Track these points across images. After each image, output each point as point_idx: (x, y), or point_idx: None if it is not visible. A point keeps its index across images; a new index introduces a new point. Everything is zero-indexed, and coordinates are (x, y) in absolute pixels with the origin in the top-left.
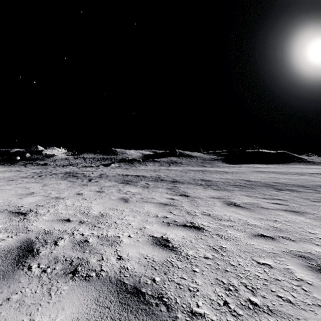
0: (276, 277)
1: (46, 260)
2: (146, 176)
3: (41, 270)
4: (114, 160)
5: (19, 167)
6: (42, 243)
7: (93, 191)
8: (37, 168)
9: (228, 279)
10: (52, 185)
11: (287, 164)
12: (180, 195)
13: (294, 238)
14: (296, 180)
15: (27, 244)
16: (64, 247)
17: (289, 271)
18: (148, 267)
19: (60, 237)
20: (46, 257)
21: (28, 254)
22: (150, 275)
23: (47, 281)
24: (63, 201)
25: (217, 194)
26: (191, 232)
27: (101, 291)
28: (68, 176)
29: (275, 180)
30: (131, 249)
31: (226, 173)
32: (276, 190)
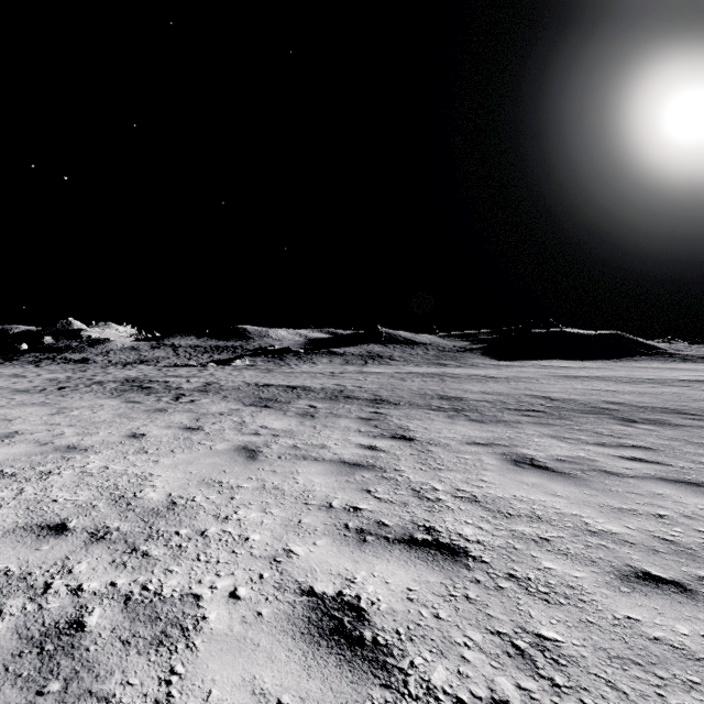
0: None
1: None
2: (311, 387)
3: None
4: (242, 352)
5: (23, 368)
6: None
7: (174, 428)
8: (64, 370)
9: None
10: (79, 411)
11: (623, 360)
12: (393, 438)
13: None
14: (657, 398)
15: None
16: None
17: None
18: None
19: None
20: None
21: None
22: None
23: None
24: (81, 458)
25: (482, 435)
26: (433, 569)
27: None
28: (130, 388)
29: (610, 396)
30: (227, 665)
31: (494, 381)
32: (620, 423)
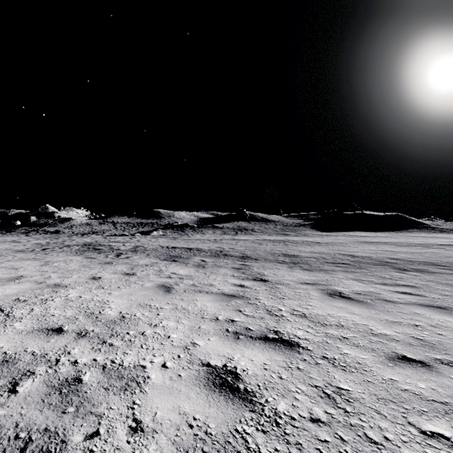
0: None
1: None
2: (202, 249)
3: None
4: (157, 226)
5: (18, 236)
6: None
7: (118, 274)
8: (44, 238)
9: None
10: (58, 263)
11: (402, 231)
12: (254, 280)
13: None
14: (422, 255)
15: None
16: (28, 397)
17: None
18: None
19: (28, 371)
20: None
21: None
22: None
23: None
24: (64, 291)
25: (310, 278)
26: (278, 353)
27: None
28: (87, 249)
29: (392, 255)
30: (164, 400)
31: (318, 245)
32: (397, 271)
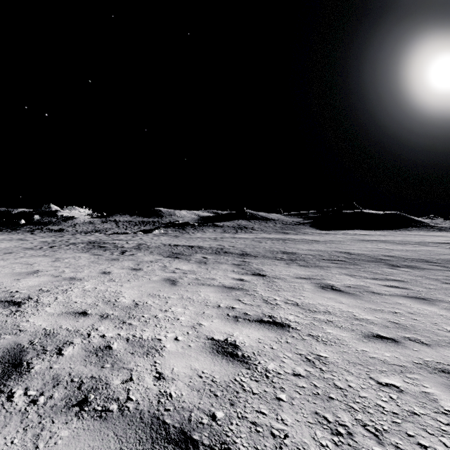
0: (411, 408)
1: (40, 382)
2: (203, 247)
3: (28, 399)
4: (158, 225)
5: (24, 235)
6: (39, 351)
7: (126, 269)
8: (49, 236)
9: (335, 414)
10: (68, 260)
11: (401, 230)
12: (253, 275)
13: (427, 341)
14: (416, 253)
15: (13, 353)
16: (73, 357)
17: (430, 398)
18: (205, 392)
19: (68, 341)
20: (40, 376)
21: (12, 370)
22: (207, 408)
23: (35, 421)
24: (80, 283)
25: (306, 273)
26: (271, 331)
27: (124, 438)
28: (93, 247)
29: (387, 252)
30: (178, 361)
31: (317, 243)
32: (389, 267)
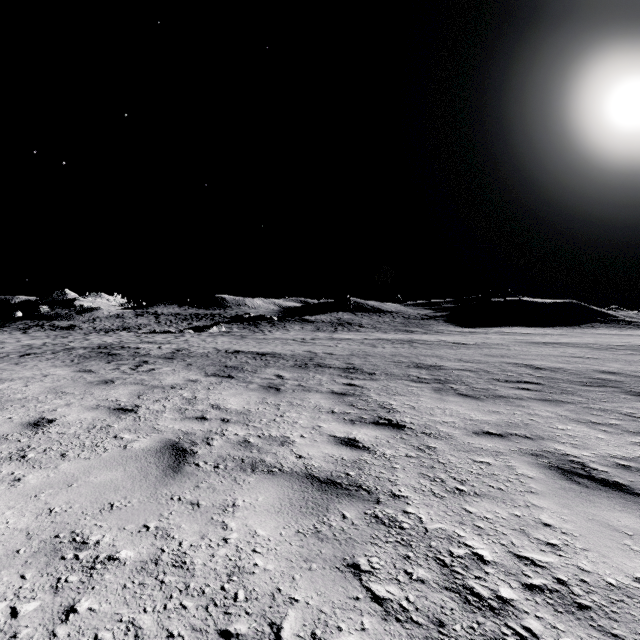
0: None
1: None
2: (281, 354)
3: None
4: (219, 319)
5: (10, 334)
6: None
7: (100, 410)
8: (47, 336)
9: None
10: (9, 384)
11: (581, 327)
12: (376, 424)
13: None
14: None
15: None
16: None
17: None
18: None
19: None
20: None
21: None
22: None
23: None
24: None
25: (487, 418)
26: None
27: None
28: (96, 354)
29: (597, 365)
30: None
31: (466, 348)
32: None
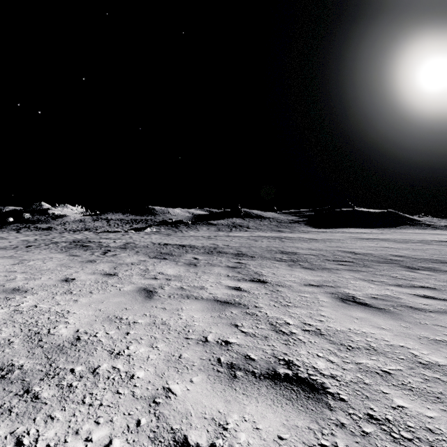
0: None
1: None
2: (195, 246)
3: None
4: (151, 223)
5: (8, 233)
6: None
7: (97, 274)
8: (34, 235)
9: None
10: (34, 262)
11: (396, 228)
12: (251, 281)
13: None
14: (425, 252)
15: None
16: None
17: None
18: None
19: None
20: None
21: None
22: None
23: None
24: (19, 298)
25: (314, 278)
26: (298, 409)
27: None
28: (74, 246)
29: (394, 251)
30: None
31: (315, 241)
32: (407, 270)
